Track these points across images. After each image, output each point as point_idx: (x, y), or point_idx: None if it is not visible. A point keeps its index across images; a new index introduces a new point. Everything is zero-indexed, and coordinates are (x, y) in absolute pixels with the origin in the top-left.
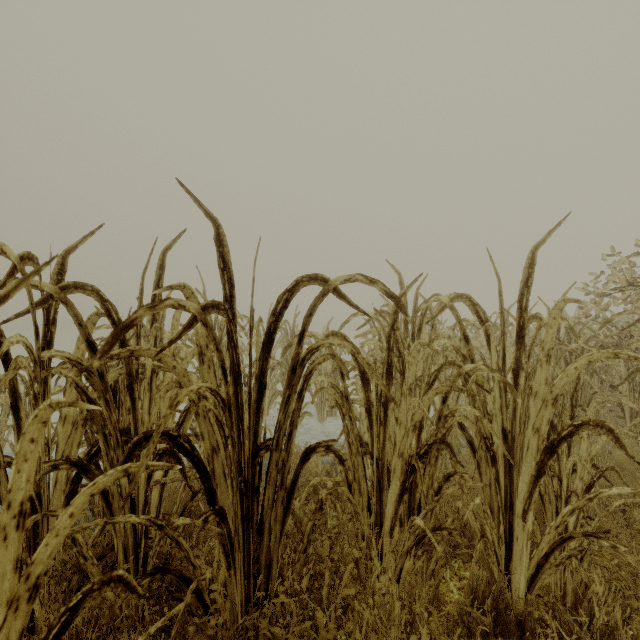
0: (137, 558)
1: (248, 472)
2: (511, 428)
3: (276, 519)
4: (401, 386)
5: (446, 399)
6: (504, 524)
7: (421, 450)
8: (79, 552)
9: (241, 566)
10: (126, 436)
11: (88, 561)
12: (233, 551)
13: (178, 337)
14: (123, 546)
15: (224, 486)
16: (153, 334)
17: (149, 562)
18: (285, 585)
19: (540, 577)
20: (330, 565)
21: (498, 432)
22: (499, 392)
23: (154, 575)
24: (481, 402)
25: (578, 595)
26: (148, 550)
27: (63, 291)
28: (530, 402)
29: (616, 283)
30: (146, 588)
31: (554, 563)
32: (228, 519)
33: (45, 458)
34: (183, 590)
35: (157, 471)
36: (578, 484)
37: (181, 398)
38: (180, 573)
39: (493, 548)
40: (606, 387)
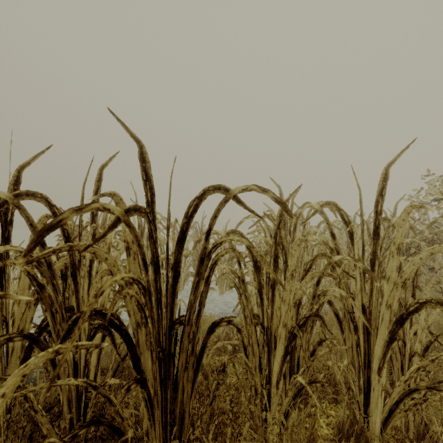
0: (79, 408)
1: (165, 342)
2: (369, 304)
3: (188, 379)
4: (284, 272)
5: (319, 282)
6: (363, 377)
7: (300, 321)
8: (30, 407)
9: (159, 420)
10: (70, 312)
11: (38, 413)
12: (152, 410)
13: (103, 235)
14: (67, 399)
15: (146, 353)
16: (91, 232)
17: (88, 412)
18: (195, 433)
19: (392, 419)
20: (231, 416)
21: (359, 307)
22: (360, 276)
23: (89, 426)
24: (345, 284)
25: (419, 431)
26: (88, 401)
27: (16, 198)
28: (384, 284)
29: (433, 195)
30: (83, 437)
31: (403, 409)
32: (150, 380)
33: (2, 332)
34: (113, 437)
35: (96, 339)
36: (418, 346)
37: (105, 288)
38: (111, 424)
39: (357, 398)
40: (426, 269)
